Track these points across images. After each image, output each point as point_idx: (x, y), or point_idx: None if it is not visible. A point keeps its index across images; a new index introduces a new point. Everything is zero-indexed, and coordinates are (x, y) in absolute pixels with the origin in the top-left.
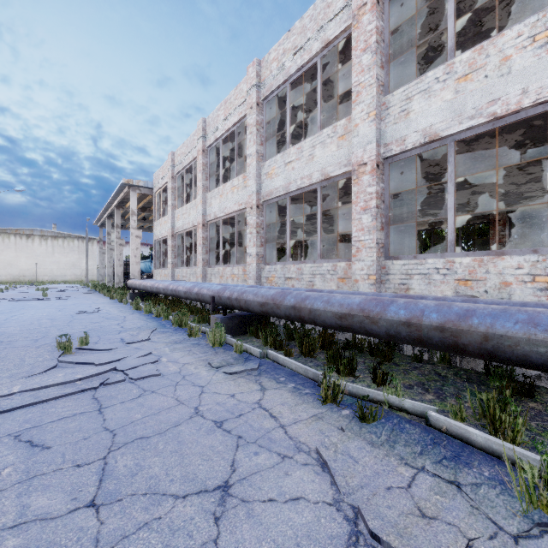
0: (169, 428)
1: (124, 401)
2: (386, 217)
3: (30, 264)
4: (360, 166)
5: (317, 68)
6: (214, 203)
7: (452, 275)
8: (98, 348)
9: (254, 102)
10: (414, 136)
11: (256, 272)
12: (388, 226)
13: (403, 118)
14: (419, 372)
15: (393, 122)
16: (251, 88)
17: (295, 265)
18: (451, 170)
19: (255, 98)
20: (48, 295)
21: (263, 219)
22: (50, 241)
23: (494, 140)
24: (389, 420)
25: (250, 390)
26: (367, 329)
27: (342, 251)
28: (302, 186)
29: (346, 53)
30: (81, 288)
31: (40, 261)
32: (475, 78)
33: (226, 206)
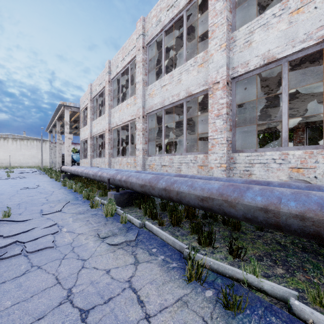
0: (30, 323)
1: (6, 280)
2: (233, 121)
3: (6, 155)
4: (214, 84)
5: (183, 21)
6: (116, 115)
7: (286, 164)
8: (16, 220)
9: (141, 46)
10: (256, 60)
11: (142, 161)
12: (235, 128)
13: (247, 47)
14: (263, 240)
15: (239, 51)
16: (138, 37)
17: (168, 156)
18: (285, 84)
19: (141, 43)
20: (11, 176)
21: (147, 125)
22: (19, 142)
23: (312, 65)
24: (254, 311)
25: (125, 265)
26: (226, 211)
27: (199, 148)
28: (173, 101)
29: (203, 9)
30: (36, 171)
31: (12, 154)
32: (306, 10)
33: (123, 117)
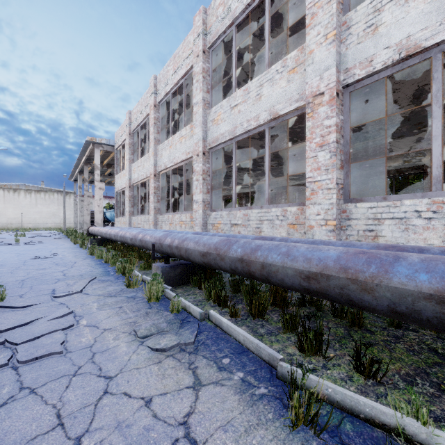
0: None
1: None
2: (346, 153)
3: (16, 213)
4: (315, 97)
5: (263, 10)
6: (164, 154)
7: (441, 219)
8: (12, 305)
9: (200, 49)
10: (385, 53)
11: (202, 219)
12: (348, 164)
13: (370, 35)
14: (405, 345)
15: (356, 42)
16: (197, 37)
17: (242, 210)
18: (437, 89)
19: (201, 46)
20: (20, 241)
21: (209, 166)
22: (34, 195)
23: None
24: None
25: (177, 389)
26: (353, 298)
27: (282, 201)
28: (249, 128)
29: None
30: (56, 234)
31: (25, 211)
32: None
33: (175, 156)
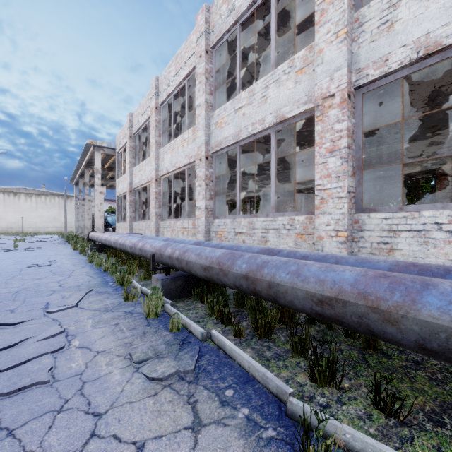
0: None
1: None
2: (358, 159)
3: (17, 217)
4: (325, 99)
5: (269, 8)
6: (166, 158)
7: None
8: (1, 323)
9: (203, 49)
10: (402, 52)
11: (205, 226)
12: (361, 171)
13: (385, 32)
14: (427, 373)
15: (369, 40)
16: (200, 36)
17: (246, 218)
18: None
19: (204, 46)
20: (19, 246)
21: (212, 171)
22: (34, 198)
23: None
24: None
25: (174, 430)
26: (374, 328)
27: (288, 206)
28: (254, 132)
29: None
30: (57, 238)
31: (25, 215)
32: None
33: (177, 160)
